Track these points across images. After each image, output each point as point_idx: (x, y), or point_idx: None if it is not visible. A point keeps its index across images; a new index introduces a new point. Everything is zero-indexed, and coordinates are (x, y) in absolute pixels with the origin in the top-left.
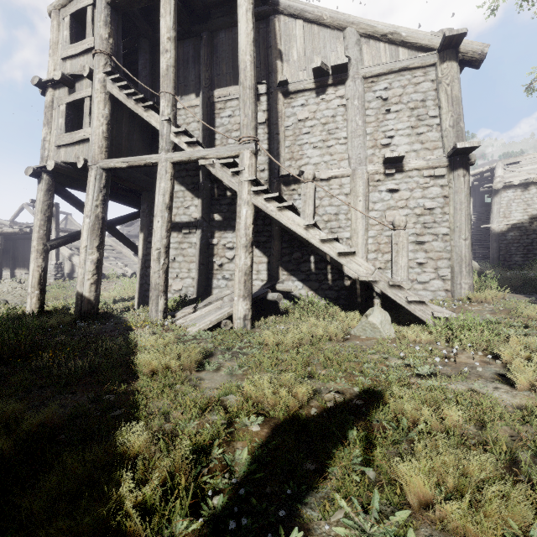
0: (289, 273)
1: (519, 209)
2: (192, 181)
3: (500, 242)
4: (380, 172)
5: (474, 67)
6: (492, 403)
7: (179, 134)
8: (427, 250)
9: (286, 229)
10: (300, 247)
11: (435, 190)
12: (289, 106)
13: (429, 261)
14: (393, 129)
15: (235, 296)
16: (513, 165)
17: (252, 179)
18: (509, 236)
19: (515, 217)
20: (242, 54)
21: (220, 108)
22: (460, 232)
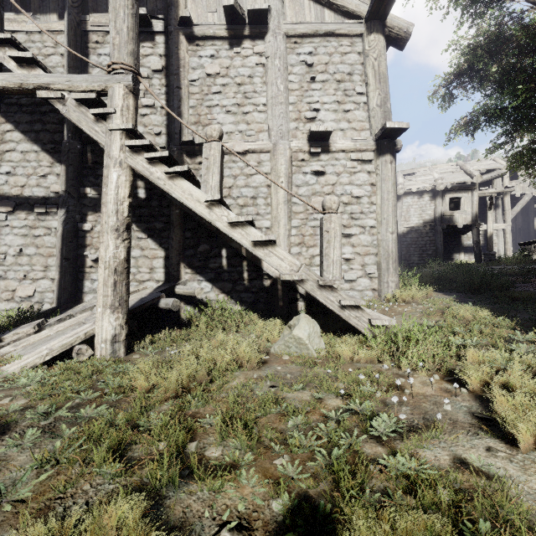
0: (194, 272)
1: (416, 214)
2: (52, 139)
3: (402, 243)
4: (305, 150)
5: (399, 47)
6: (519, 507)
7: (2, 45)
8: (354, 244)
9: (190, 213)
10: (209, 237)
11: (362, 176)
12: (194, 54)
13: (356, 256)
14: (318, 101)
15: (98, 306)
16: (410, 175)
17: (127, 127)
18: (409, 238)
19: (413, 221)
20: None
21: (96, 41)
22: (387, 225)
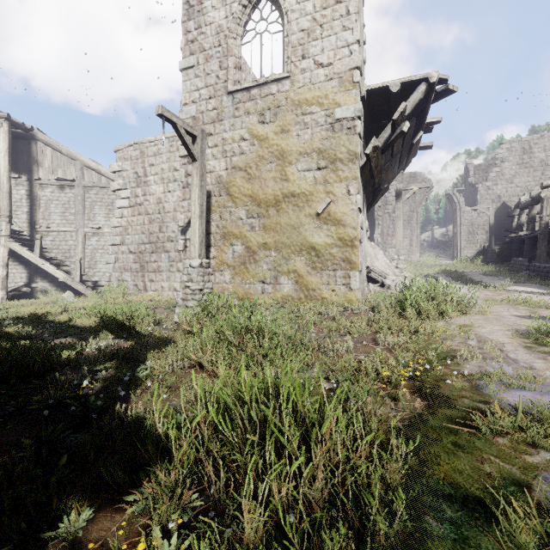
0: (42, 278)
1: None
2: None
3: None
4: (91, 232)
5: None
6: None
7: None
8: None
9: None
10: None
11: None
12: (43, 191)
13: None
14: (98, 213)
15: None
16: None
17: (7, 235)
18: None
19: None
20: (2, 176)
21: None
22: None
